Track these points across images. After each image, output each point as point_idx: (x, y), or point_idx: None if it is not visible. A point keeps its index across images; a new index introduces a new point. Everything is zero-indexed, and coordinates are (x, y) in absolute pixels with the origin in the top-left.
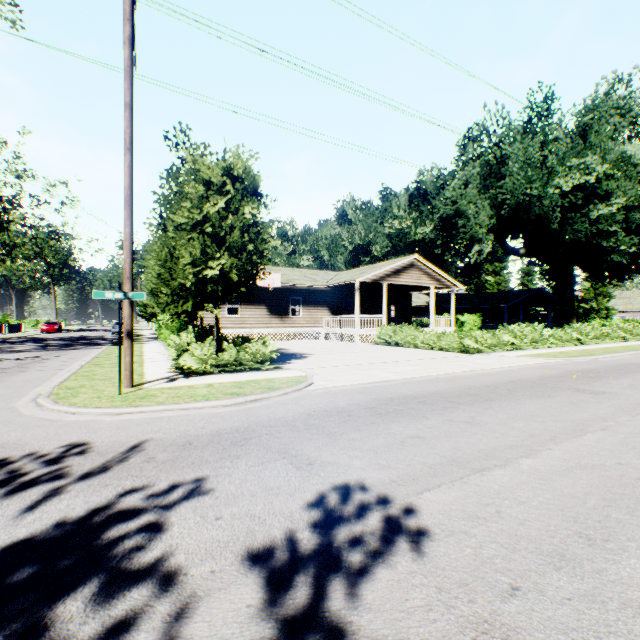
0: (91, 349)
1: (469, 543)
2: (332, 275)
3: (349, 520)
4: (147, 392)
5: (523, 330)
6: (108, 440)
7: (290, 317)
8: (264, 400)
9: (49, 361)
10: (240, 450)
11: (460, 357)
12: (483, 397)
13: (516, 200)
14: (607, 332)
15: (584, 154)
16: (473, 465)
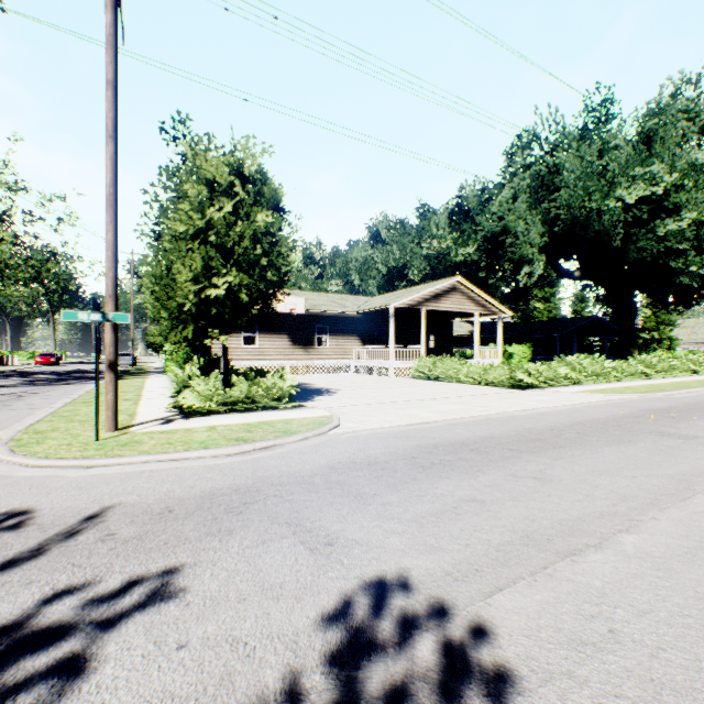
0: (85, 384)
1: (581, 699)
2: (363, 300)
3: (385, 649)
4: (132, 437)
5: (582, 362)
6: (60, 506)
7: (315, 348)
8: (277, 447)
9: (30, 398)
10: (235, 521)
11: (511, 393)
12: (549, 443)
13: (572, 214)
14: (675, 364)
15: (649, 162)
16: (557, 545)
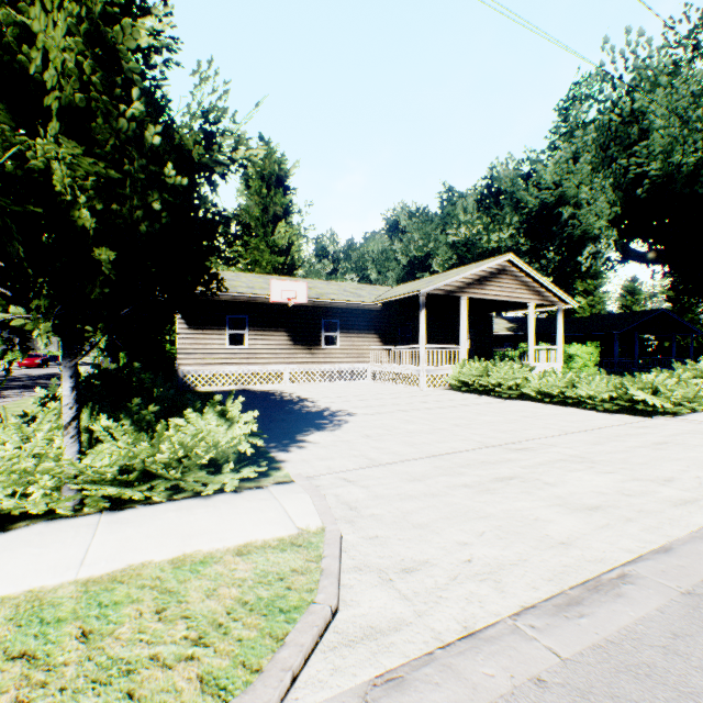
0: (7, 398)
1: None
2: (382, 290)
3: None
4: None
5: None
6: None
7: (322, 348)
8: None
9: None
10: None
11: (641, 426)
12: None
13: (676, 163)
14: None
15: None
16: None
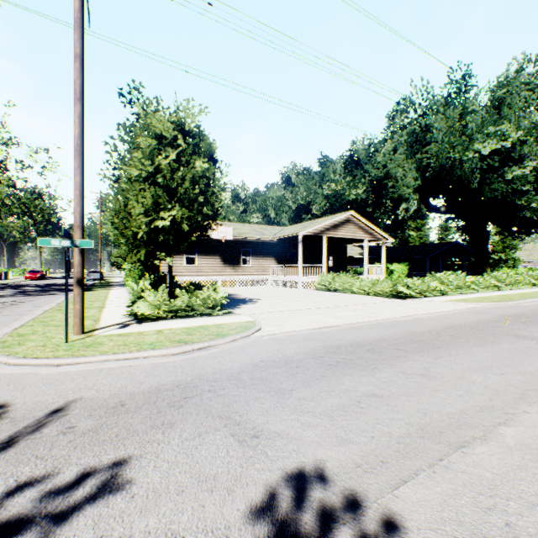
0: (62, 295)
1: None
2: (278, 229)
3: None
4: (95, 339)
5: (449, 277)
6: (31, 401)
7: (241, 266)
8: (211, 348)
9: (18, 306)
10: (176, 414)
11: (394, 302)
12: (429, 344)
13: (440, 163)
14: (519, 279)
15: (499, 123)
16: (448, 438)
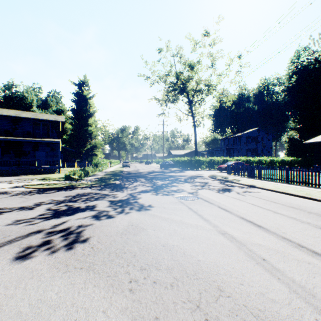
0: None
1: None
2: None
3: (3, 211)
4: None
5: None
6: (0, 259)
7: None
8: None
9: None
10: None
11: None
12: None
13: None
14: None
15: None
16: None
